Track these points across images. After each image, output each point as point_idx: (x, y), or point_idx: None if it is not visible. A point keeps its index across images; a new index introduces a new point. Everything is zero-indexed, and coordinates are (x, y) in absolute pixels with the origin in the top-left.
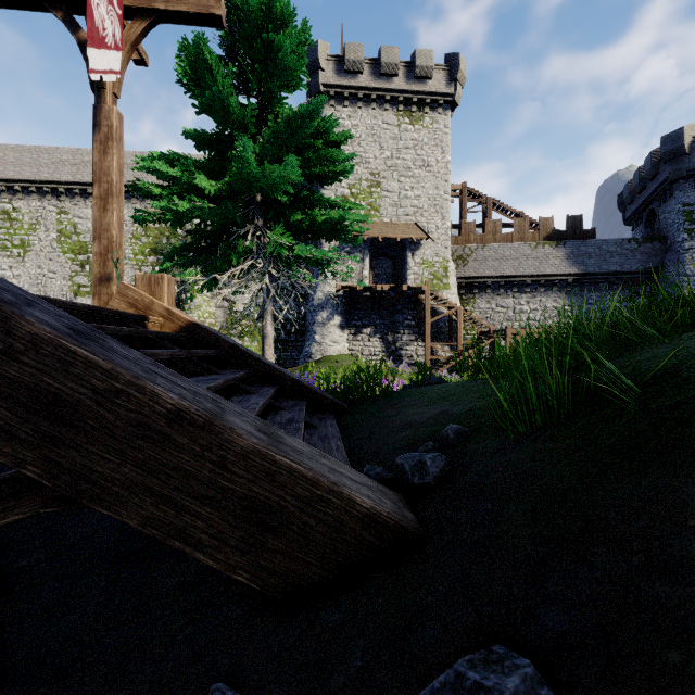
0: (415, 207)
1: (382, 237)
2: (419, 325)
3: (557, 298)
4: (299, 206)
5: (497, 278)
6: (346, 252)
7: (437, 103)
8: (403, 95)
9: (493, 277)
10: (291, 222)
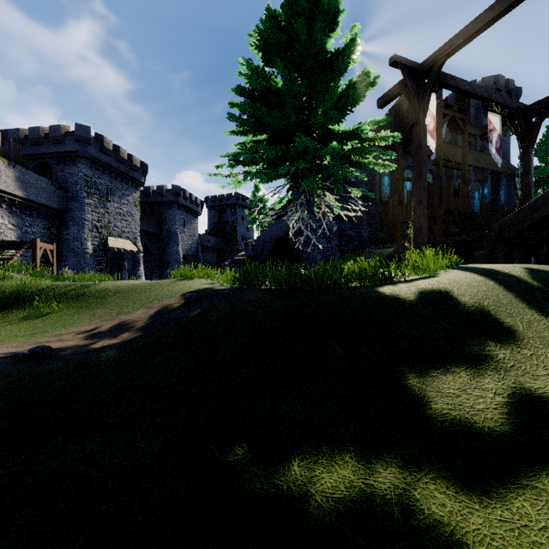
0: None
1: None
2: None
3: (5, 215)
4: None
5: None
6: None
7: None
8: None
9: None
10: None
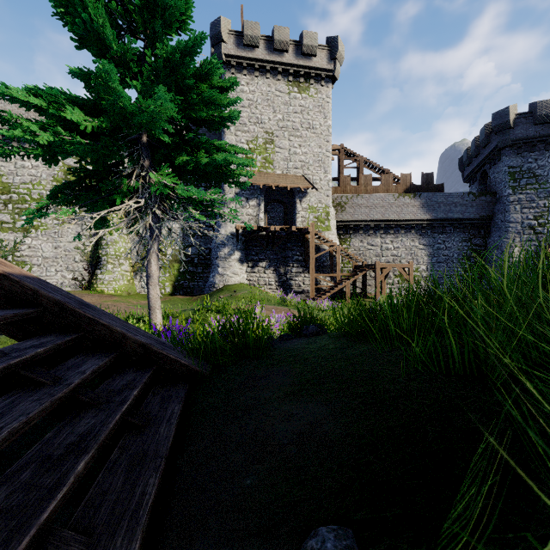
0: (302, 162)
1: (275, 186)
2: (306, 259)
3: (414, 238)
4: (185, 149)
5: (368, 222)
6: (245, 198)
7: (320, 77)
8: (292, 68)
9: (365, 221)
10: (176, 163)
